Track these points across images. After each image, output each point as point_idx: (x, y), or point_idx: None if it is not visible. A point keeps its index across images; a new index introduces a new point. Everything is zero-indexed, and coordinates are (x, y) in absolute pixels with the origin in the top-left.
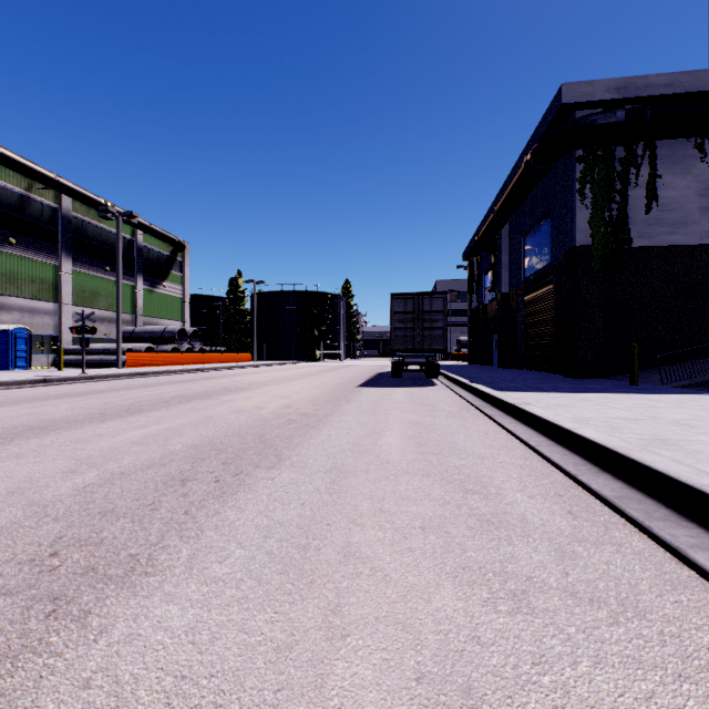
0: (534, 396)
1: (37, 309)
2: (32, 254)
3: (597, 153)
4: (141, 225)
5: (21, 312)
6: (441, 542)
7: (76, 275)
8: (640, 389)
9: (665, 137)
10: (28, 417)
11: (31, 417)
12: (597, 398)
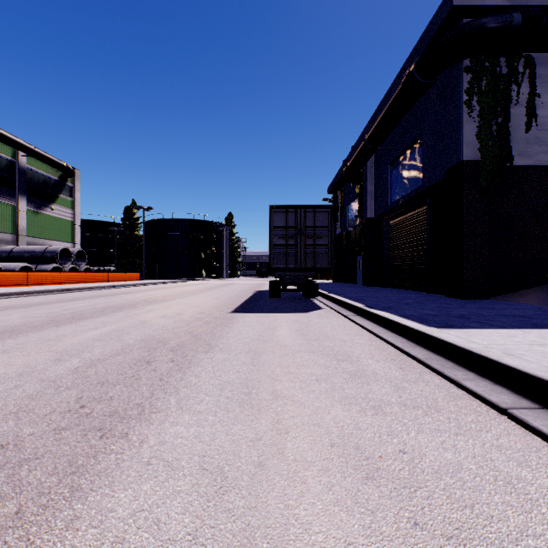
0: (506, 339)
1: None
2: None
3: (484, 64)
4: (22, 146)
5: None
6: None
7: None
8: None
9: None
10: None
11: None
12: None
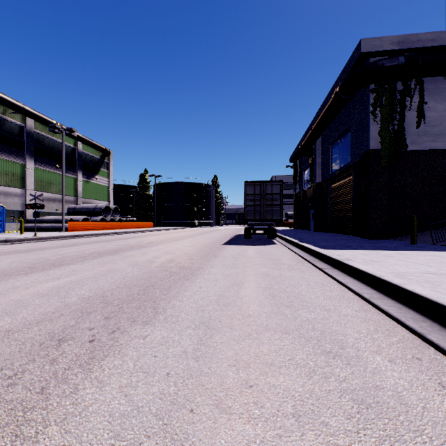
0: (350, 252)
1: (9, 193)
2: (6, 156)
3: (384, 86)
4: (80, 138)
5: None
6: (323, 445)
7: (37, 170)
8: (420, 247)
9: (431, 75)
10: None
11: None
12: (396, 254)
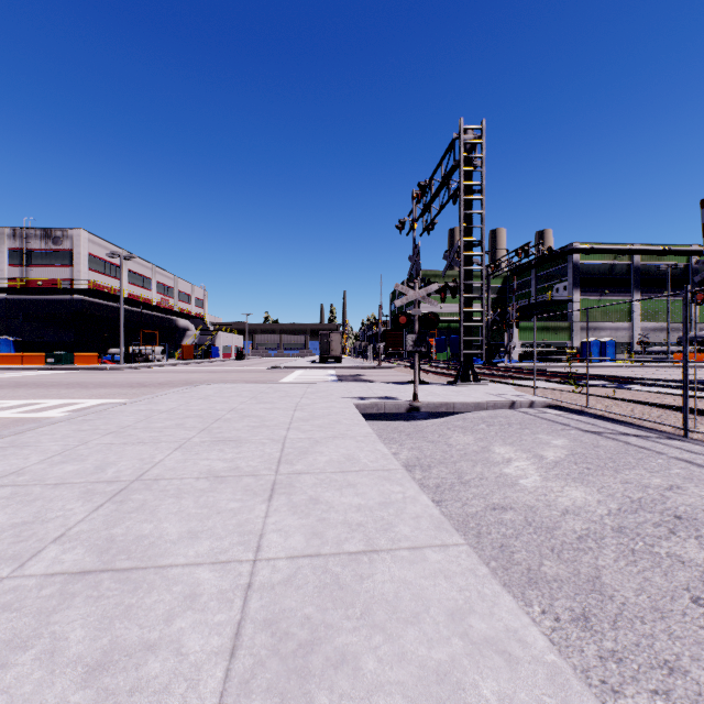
0: None
1: (618, 328)
2: (615, 296)
3: None
4: (694, 252)
5: (610, 330)
6: None
7: (642, 302)
8: None
9: None
10: (621, 373)
11: (622, 373)
12: None
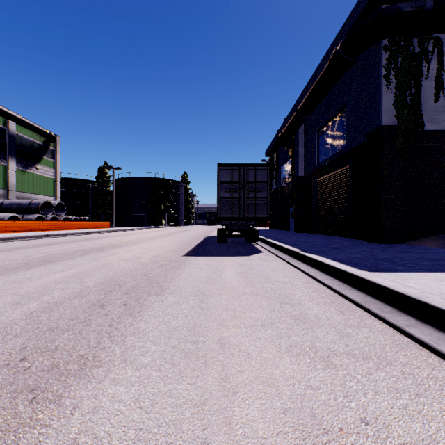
0: (437, 283)
1: None
2: None
3: (400, 44)
4: (11, 116)
5: None
6: None
7: None
8: None
9: None
10: None
11: None
12: None
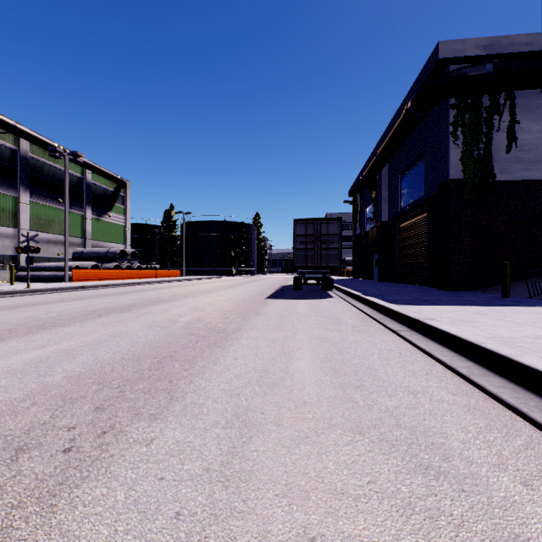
0: (429, 309)
1: None
2: None
3: (467, 101)
4: (89, 165)
5: None
6: None
7: (33, 205)
8: (516, 301)
9: (525, 88)
10: None
11: None
12: (489, 311)
